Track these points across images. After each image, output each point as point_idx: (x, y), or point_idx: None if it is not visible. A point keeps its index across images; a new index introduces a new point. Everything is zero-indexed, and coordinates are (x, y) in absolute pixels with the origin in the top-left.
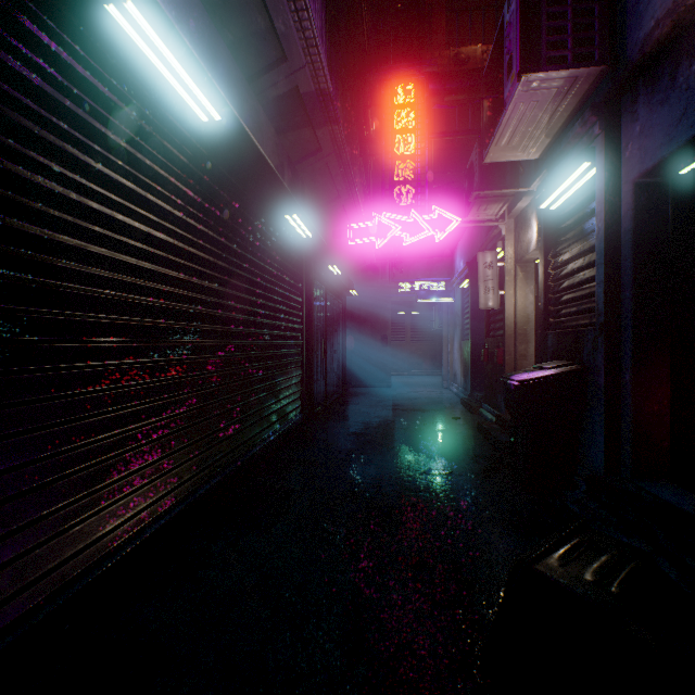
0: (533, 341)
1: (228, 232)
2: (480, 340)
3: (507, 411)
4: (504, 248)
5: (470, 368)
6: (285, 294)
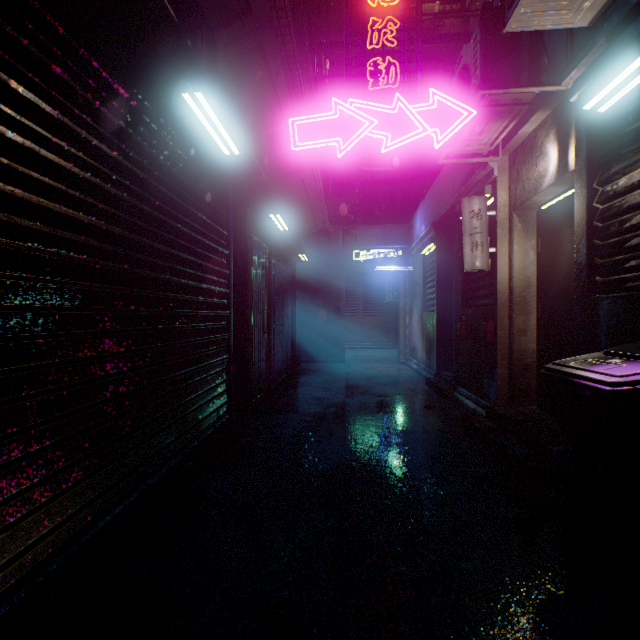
0: (535, 312)
1: (2, 51)
2: (447, 311)
3: (559, 426)
4: (496, 192)
5: (436, 343)
6: (193, 237)
